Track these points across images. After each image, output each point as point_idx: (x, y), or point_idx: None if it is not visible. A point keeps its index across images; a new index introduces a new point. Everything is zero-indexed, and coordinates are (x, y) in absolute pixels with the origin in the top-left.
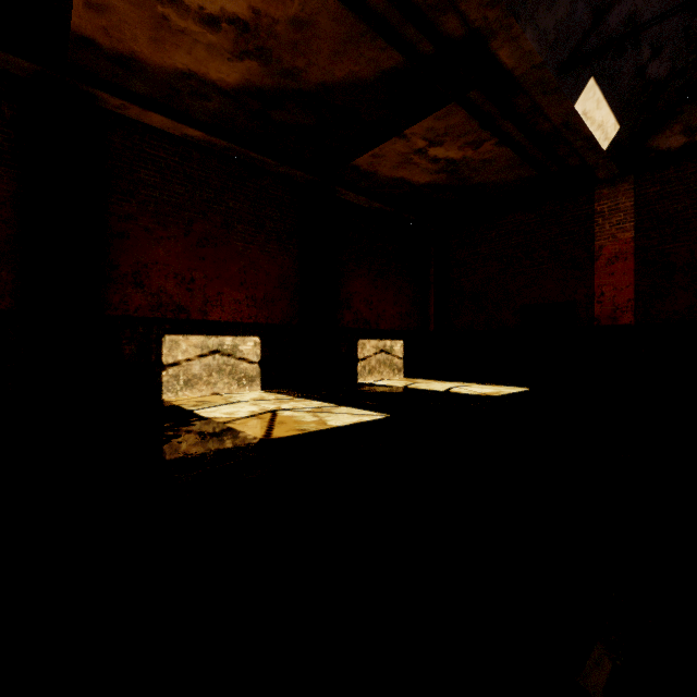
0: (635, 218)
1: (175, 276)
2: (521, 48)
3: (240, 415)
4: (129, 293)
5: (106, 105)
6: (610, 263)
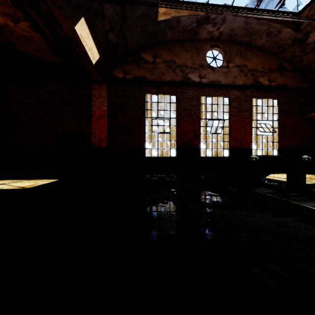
0: (107, 101)
1: None
2: None
3: None
4: None
5: None
6: (98, 119)
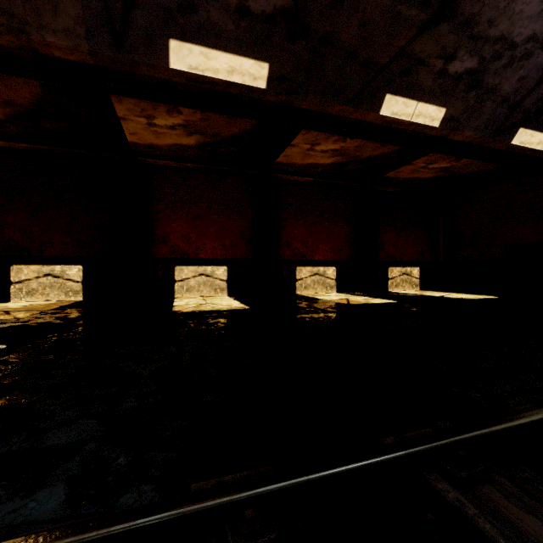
0: None
1: (301, 241)
2: (464, 136)
3: (334, 299)
4: (285, 250)
5: (278, 177)
6: None
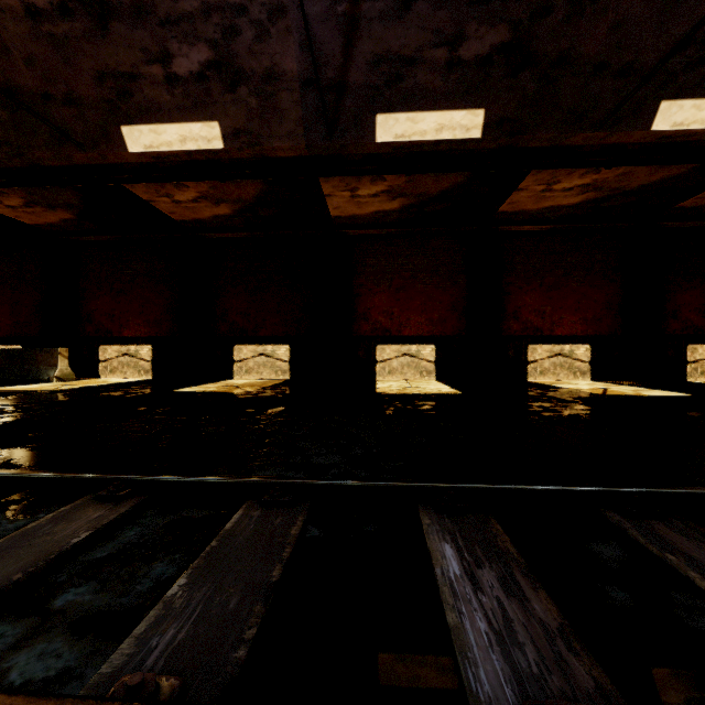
0: None
1: (534, 311)
2: None
3: (583, 388)
4: (511, 323)
5: (501, 230)
6: None
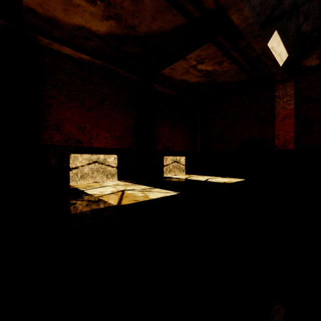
0: (295, 98)
1: (76, 125)
2: (242, 15)
3: (106, 193)
4: (53, 133)
5: (42, 42)
6: (283, 120)
